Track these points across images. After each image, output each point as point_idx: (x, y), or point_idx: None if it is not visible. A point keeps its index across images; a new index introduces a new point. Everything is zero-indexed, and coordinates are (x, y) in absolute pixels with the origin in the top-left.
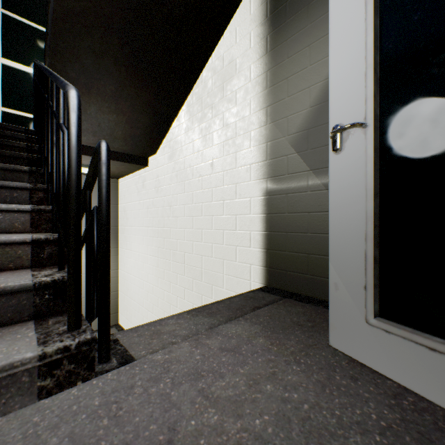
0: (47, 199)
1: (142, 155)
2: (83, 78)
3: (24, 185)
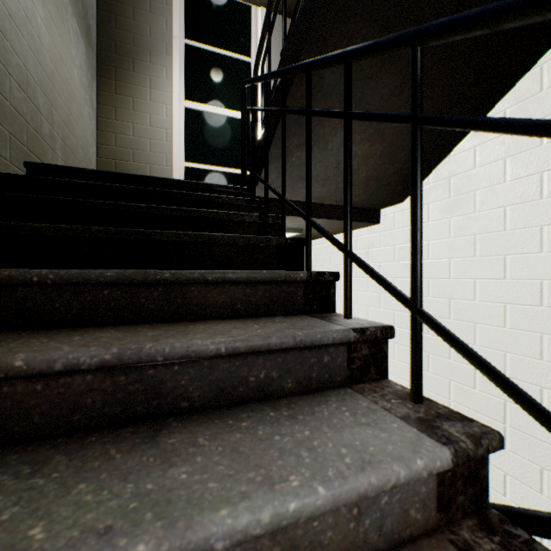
0: (411, 382)
1: (374, 206)
2: (342, 83)
3: (344, 335)
